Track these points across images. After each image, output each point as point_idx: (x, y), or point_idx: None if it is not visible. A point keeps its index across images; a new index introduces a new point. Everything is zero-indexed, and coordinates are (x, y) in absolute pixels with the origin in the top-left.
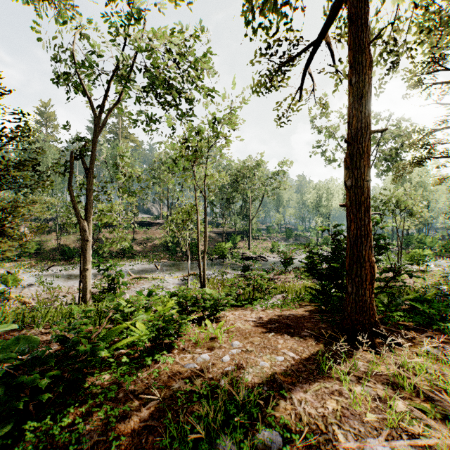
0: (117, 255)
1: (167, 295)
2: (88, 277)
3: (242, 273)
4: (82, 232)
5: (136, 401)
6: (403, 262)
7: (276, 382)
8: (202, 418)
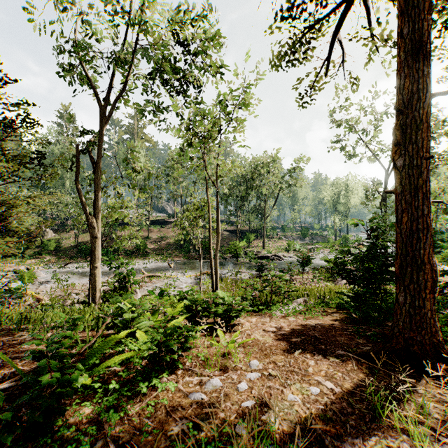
0: (132, 253)
1: (179, 295)
2: (98, 275)
3: (257, 273)
4: (91, 229)
5: None
6: None
7: (314, 431)
8: None
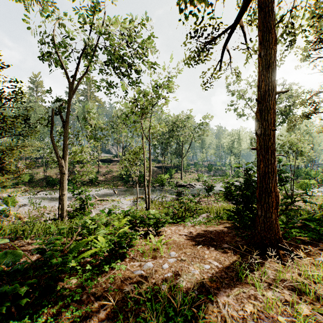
0: (87, 183)
1: (122, 213)
2: (65, 200)
3: (177, 197)
4: (60, 167)
5: (95, 303)
6: (295, 189)
7: (205, 287)
8: (147, 320)
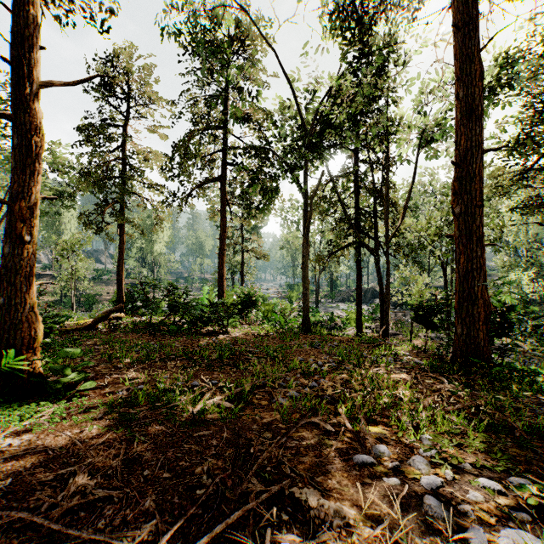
0: None
1: None
2: None
3: None
4: None
5: None
6: None
7: None
8: None
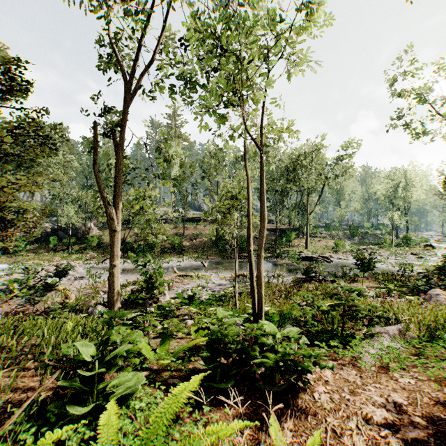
0: (168, 250)
1: (211, 300)
2: (116, 275)
3: (302, 277)
4: (109, 221)
5: None
6: None
7: None
8: None
